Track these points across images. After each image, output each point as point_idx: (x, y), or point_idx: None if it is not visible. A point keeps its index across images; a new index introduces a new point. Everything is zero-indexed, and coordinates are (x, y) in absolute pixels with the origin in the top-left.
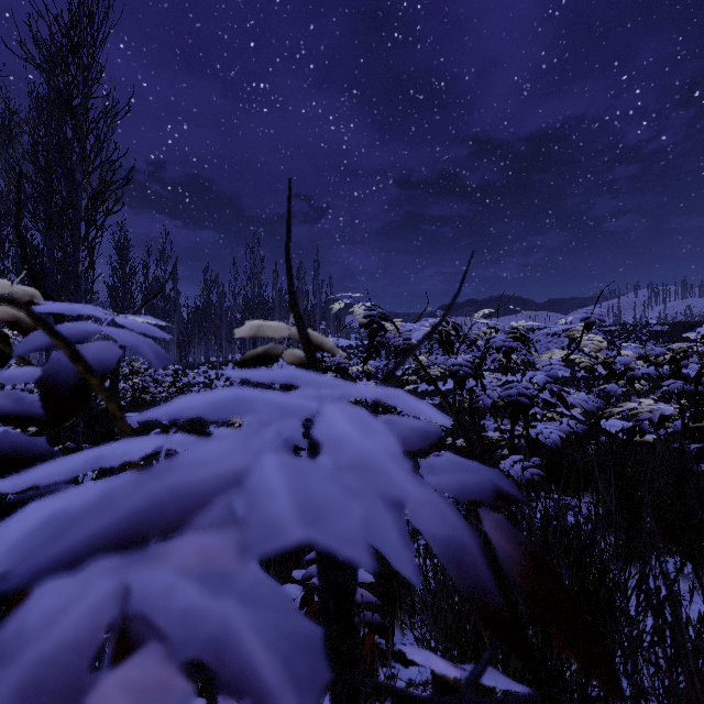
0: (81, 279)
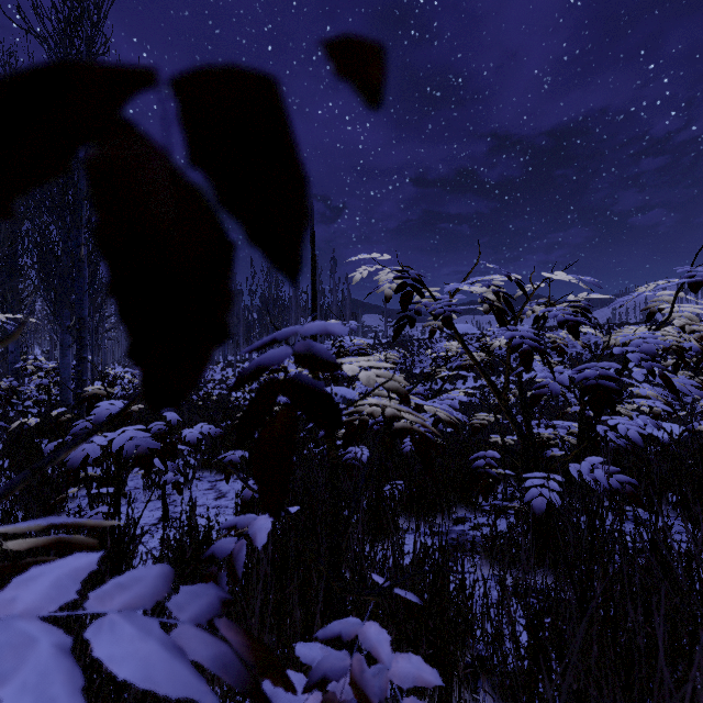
0: (85, 264)
